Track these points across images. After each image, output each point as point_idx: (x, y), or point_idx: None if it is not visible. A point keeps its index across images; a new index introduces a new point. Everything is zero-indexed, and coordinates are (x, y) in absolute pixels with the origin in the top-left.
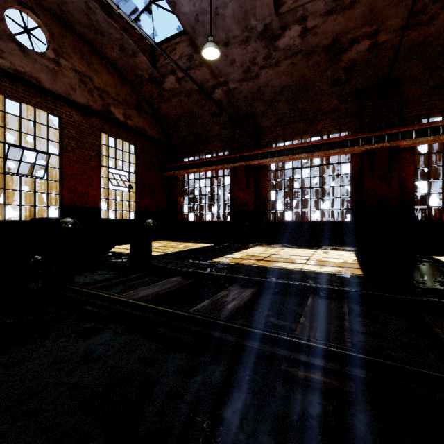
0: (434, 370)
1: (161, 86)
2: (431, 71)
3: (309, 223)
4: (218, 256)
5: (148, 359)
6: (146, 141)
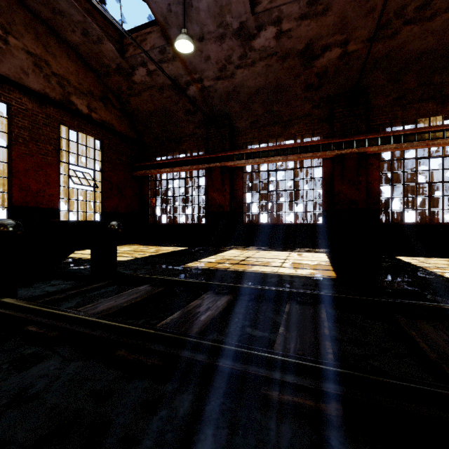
0: (422, 384)
1: (130, 78)
2: (394, 83)
3: (284, 226)
4: (192, 260)
5: (102, 392)
6: (113, 137)
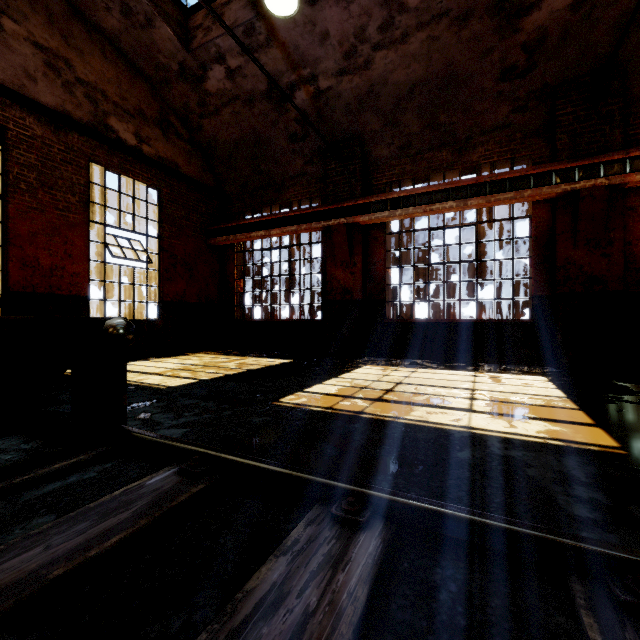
0: None
1: (201, 86)
2: None
3: (458, 324)
4: (295, 389)
5: None
6: (178, 184)
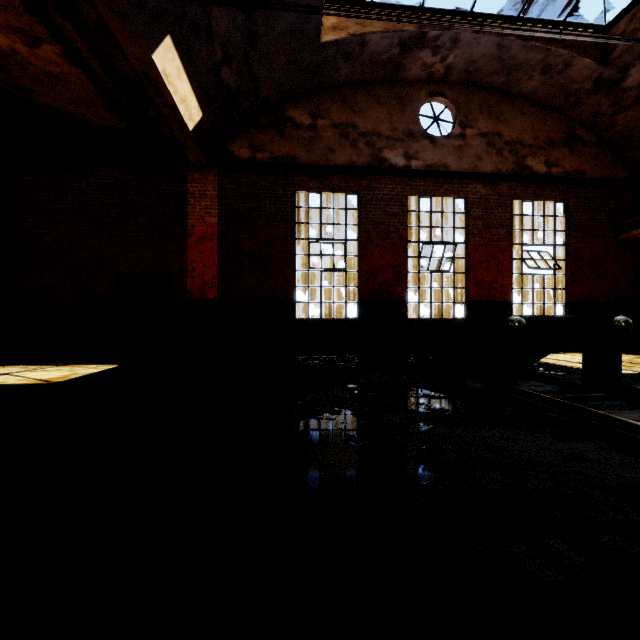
0: None
1: (617, 87)
2: None
3: None
4: None
5: None
6: (583, 190)
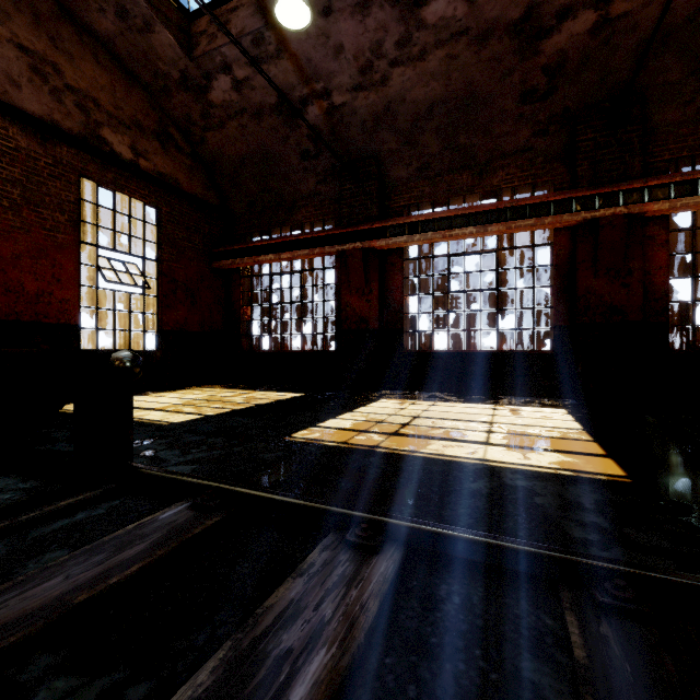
0: None
1: (205, 96)
2: None
3: (478, 355)
4: (307, 424)
5: None
6: (178, 202)
